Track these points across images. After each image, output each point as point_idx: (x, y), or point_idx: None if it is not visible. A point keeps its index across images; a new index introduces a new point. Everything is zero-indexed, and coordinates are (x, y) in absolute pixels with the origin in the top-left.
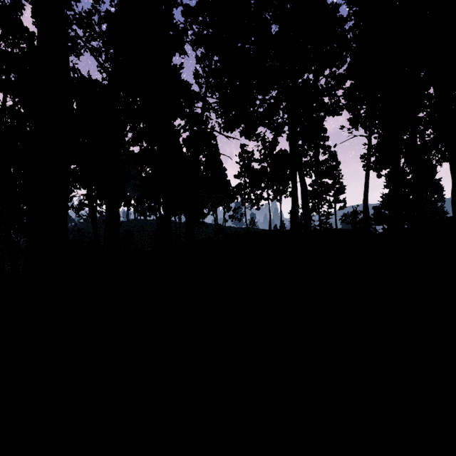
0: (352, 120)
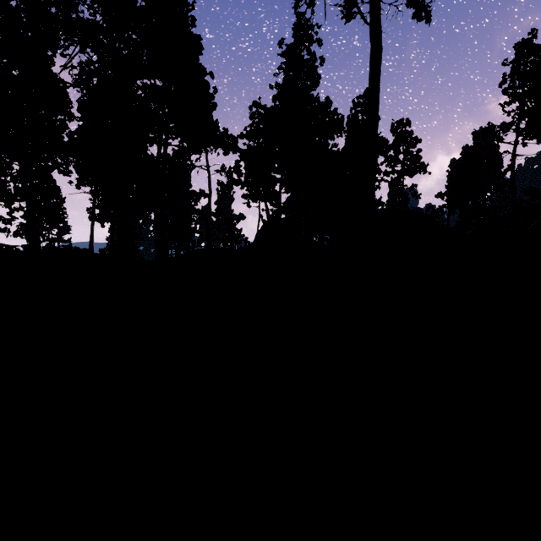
0: (80, 181)
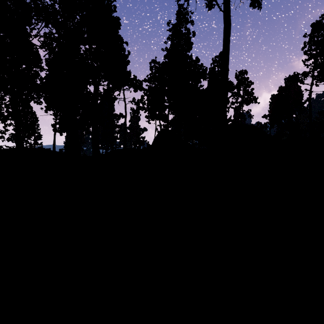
0: (47, 108)
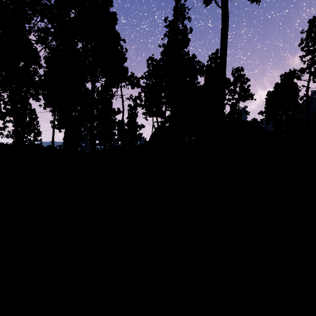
0: (46, 105)
